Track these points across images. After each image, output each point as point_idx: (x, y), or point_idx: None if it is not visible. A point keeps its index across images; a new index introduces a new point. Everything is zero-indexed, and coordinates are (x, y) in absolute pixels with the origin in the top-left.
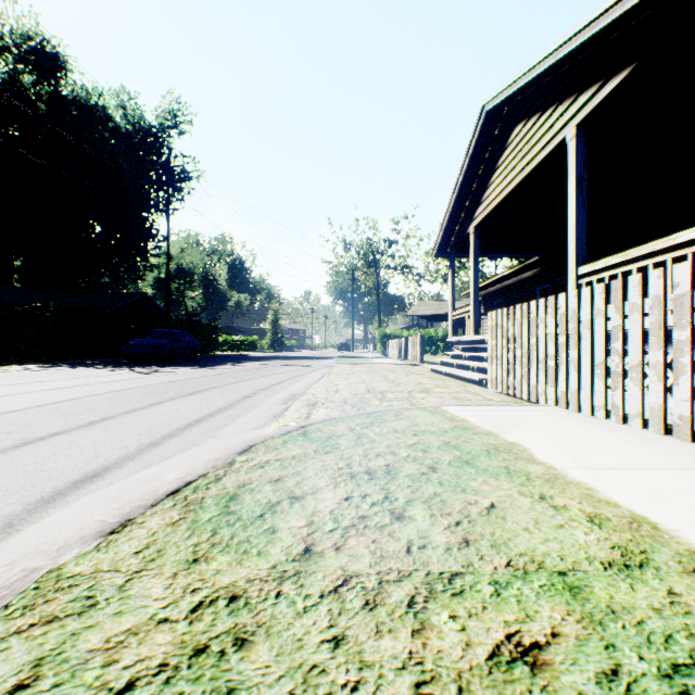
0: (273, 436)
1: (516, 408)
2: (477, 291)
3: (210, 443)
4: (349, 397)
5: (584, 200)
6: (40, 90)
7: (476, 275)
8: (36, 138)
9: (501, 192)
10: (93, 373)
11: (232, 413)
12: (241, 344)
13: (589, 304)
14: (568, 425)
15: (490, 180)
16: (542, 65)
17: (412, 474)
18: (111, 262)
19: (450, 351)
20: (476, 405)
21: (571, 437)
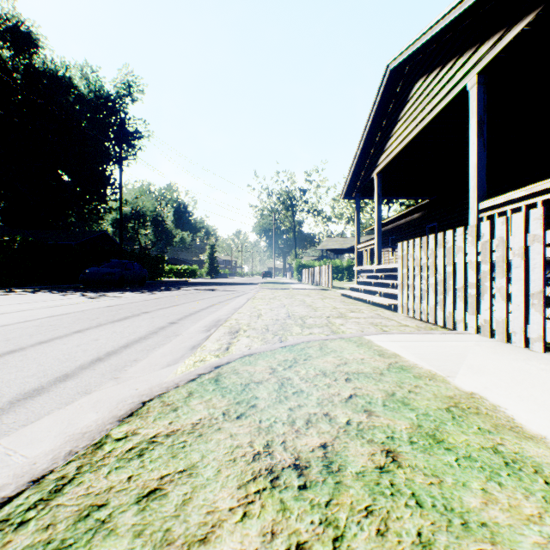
0: (177, 383)
1: (440, 338)
2: (380, 227)
3: (104, 390)
4: (270, 324)
5: (484, 141)
6: (17, 63)
7: (379, 213)
8: (13, 102)
9: (402, 141)
10: (46, 297)
11: (151, 343)
12: (184, 272)
13: (521, 230)
14: (512, 361)
15: (392, 131)
16: (446, 19)
17: (364, 470)
18: (76, 205)
19: (355, 278)
20: (398, 334)
21: (533, 382)
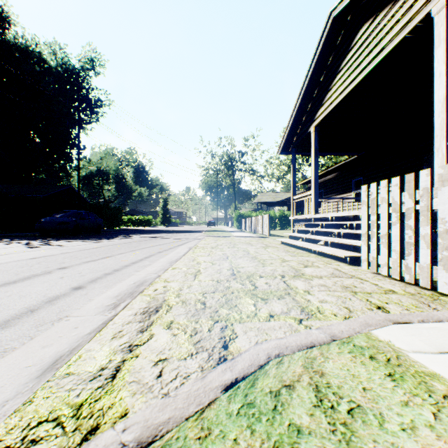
0: None
1: None
2: (317, 178)
3: None
4: (209, 290)
5: None
6: None
7: (316, 165)
8: None
9: (344, 90)
10: None
11: None
12: (140, 222)
13: None
14: None
15: (332, 83)
16: None
17: None
18: (45, 163)
19: (292, 226)
20: (421, 322)
21: None
